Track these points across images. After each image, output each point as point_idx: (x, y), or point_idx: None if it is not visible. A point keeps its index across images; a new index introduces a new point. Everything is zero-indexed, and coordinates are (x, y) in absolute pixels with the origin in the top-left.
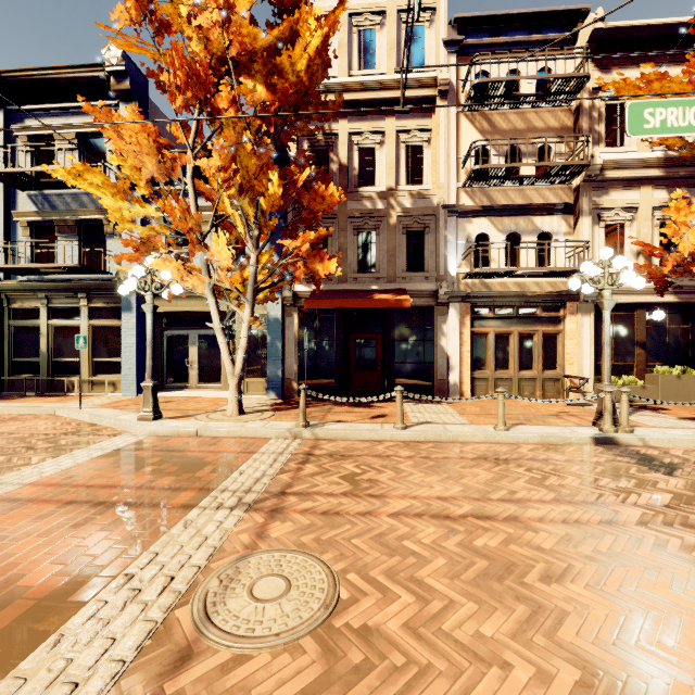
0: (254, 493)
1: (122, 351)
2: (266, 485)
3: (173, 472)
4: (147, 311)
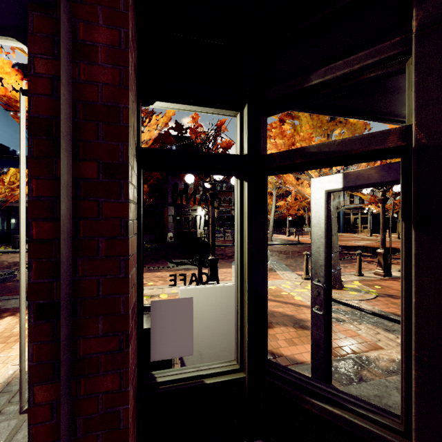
0: (375, 241)
1: (368, 223)
2: (377, 241)
3: (367, 240)
4: (369, 215)
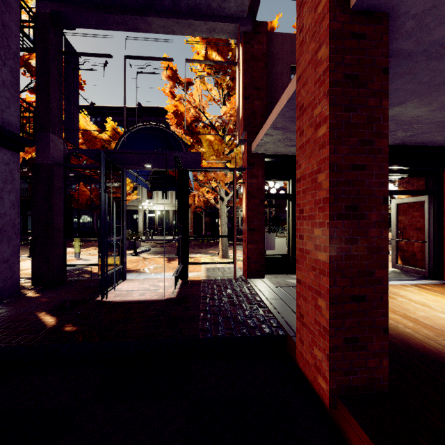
0: None
1: None
2: None
3: None
4: None
